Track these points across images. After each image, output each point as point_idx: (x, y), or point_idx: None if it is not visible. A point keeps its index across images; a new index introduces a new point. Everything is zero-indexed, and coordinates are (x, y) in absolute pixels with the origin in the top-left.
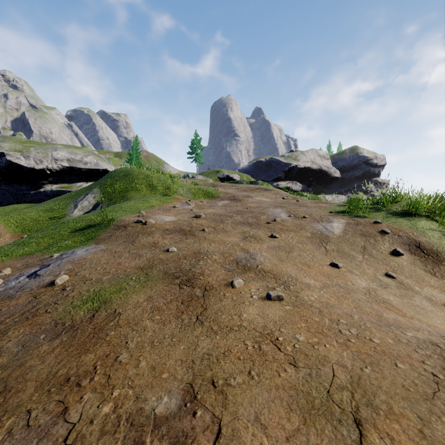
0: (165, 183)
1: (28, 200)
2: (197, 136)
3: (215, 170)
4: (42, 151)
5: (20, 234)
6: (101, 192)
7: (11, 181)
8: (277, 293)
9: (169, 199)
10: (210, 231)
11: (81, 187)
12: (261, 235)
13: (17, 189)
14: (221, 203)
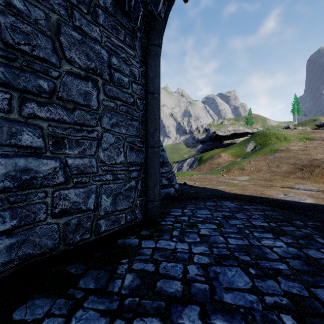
0: (283, 136)
1: (218, 147)
2: (296, 98)
3: (312, 119)
4: (224, 128)
5: (233, 157)
6: (255, 142)
7: (213, 141)
8: None
9: (289, 142)
10: (311, 150)
11: (238, 140)
12: None
13: (214, 143)
14: (316, 142)
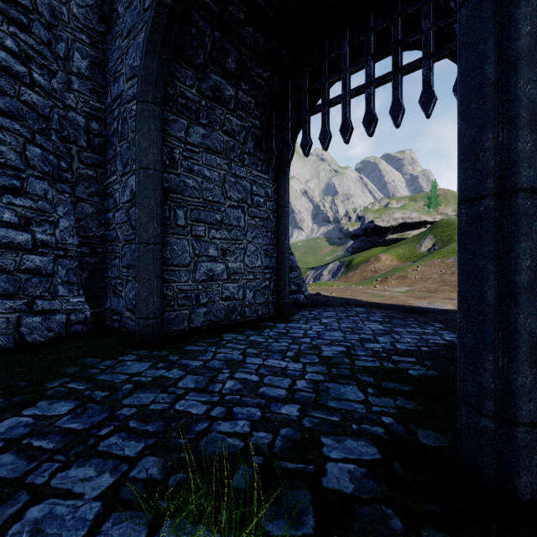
0: None
1: (378, 245)
2: None
3: None
4: (387, 215)
5: (399, 260)
6: (434, 237)
7: (370, 235)
8: None
9: None
10: None
11: (410, 234)
12: None
13: (372, 239)
14: None
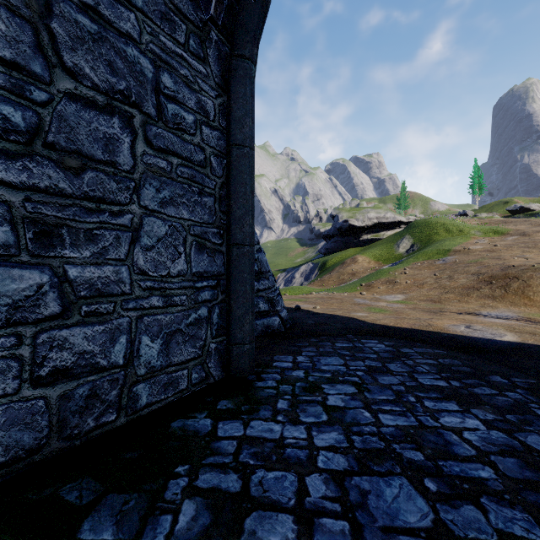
0: (458, 228)
1: (353, 246)
2: (477, 167)
3: (503, 201)
4: (361, 215)
5: (377, 262)
6: (412, 238)
7: (344, 235)
8: (526, 258)
9: (468, 239)
10: (503, 250)
11: (385, 235)
12: (533, 251)
13: (346, 240)
14: (510, 238)
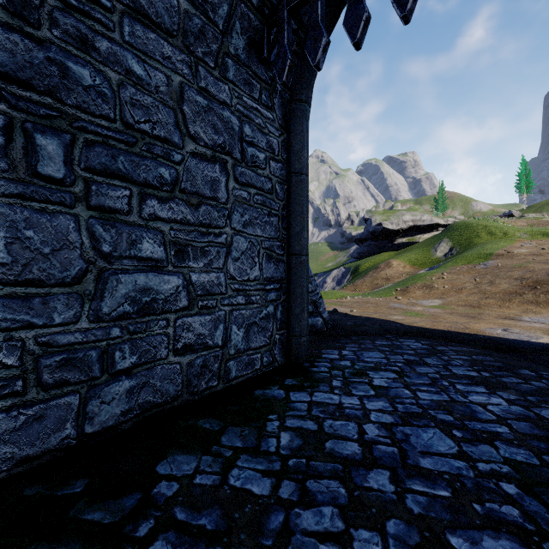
0: (502, 230)
1: (386, 250)
2: (524, 163)
3: None
4: (396, 218)
5: (413, 266)
6: (451, 241)
7: (378, 239)
8: None
9: (512, 242)
10: None
11: (421, 238)
12: None
13: (380, 243)
14: None
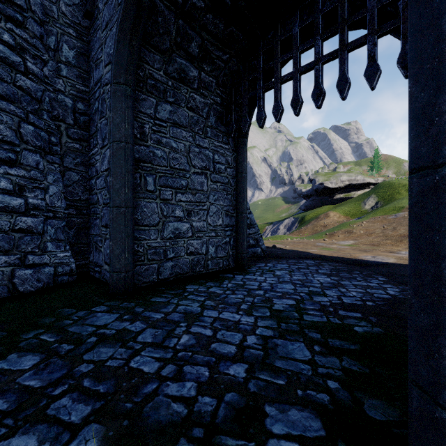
0: None
1: (327, 203)
2: None
3: None
4: (335, 178)
5: (346, 216)
6: (377, 197)
7: (320, 195)
8: None
9: None
10: None
11: (355, 194)
12: None
13: (322, 198)
14: None
